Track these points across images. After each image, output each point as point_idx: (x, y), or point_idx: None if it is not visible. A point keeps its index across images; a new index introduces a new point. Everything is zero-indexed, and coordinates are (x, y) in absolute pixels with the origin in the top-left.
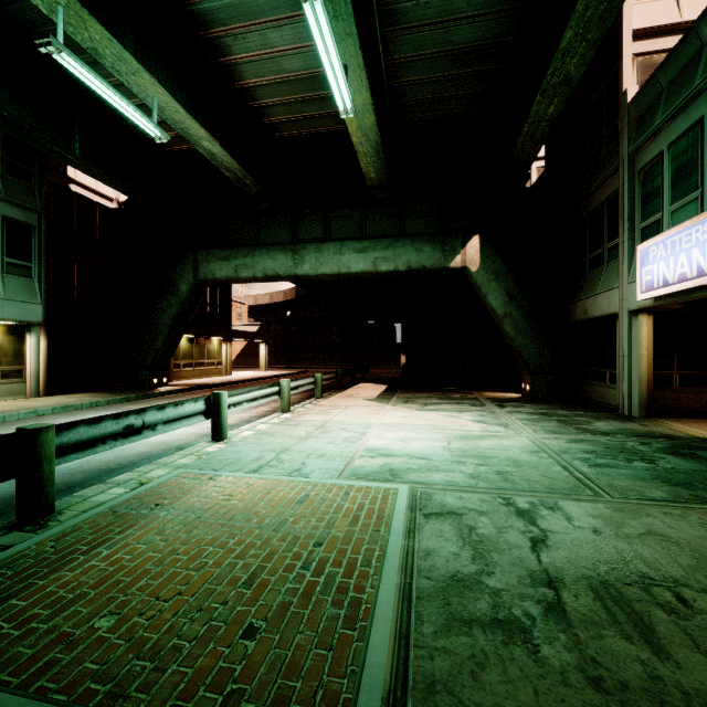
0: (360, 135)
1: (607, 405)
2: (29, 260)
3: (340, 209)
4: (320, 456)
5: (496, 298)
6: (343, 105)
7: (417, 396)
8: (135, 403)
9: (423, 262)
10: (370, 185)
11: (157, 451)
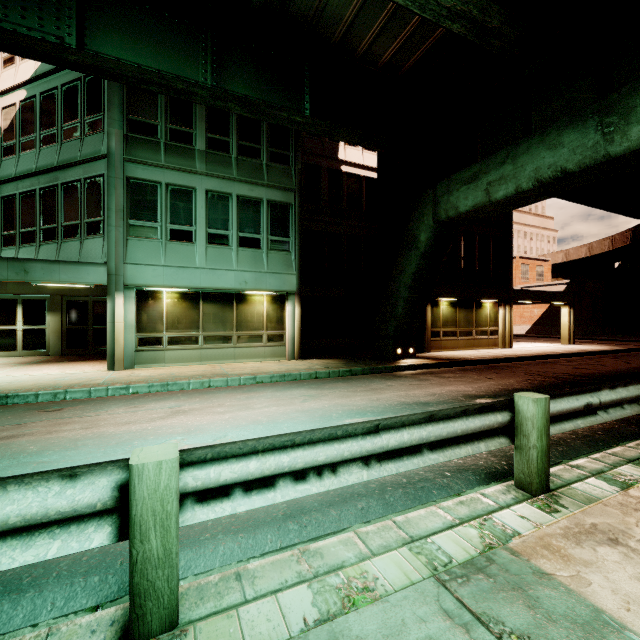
0: None
1: None
2: (287, 235)
3: None
4: None
5: None
6: None
7: None
8: (346, 380)
9: None
10: None
11: (94, 553)
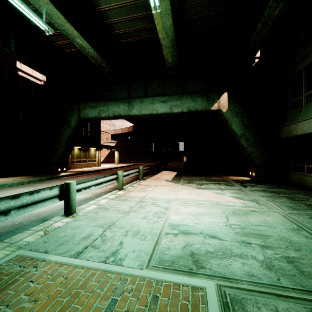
0: (163, 33)
1: (304, 185)
2: None
3: (153, 80)
4: (135, 233)
5: (236, 126)
6: (153, 2)
7: (193, 178)
8: (43, 182)
9: (197, 107)
10: (168, 66)
11: (26, 222)
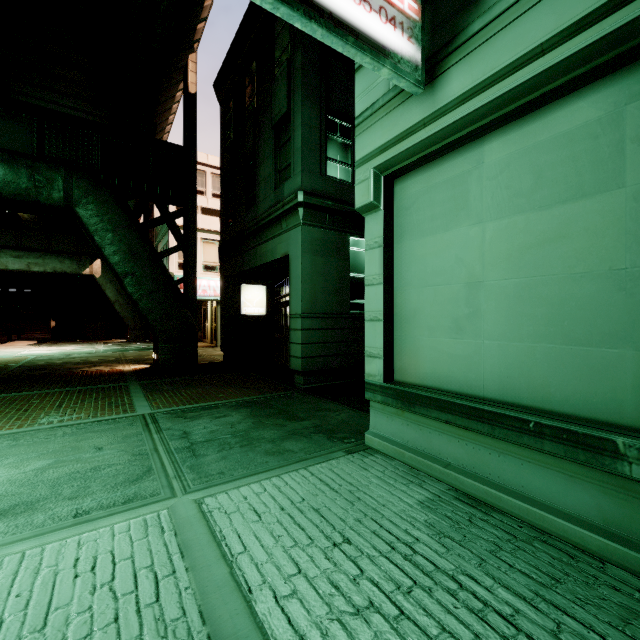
0: None
1: None
2: None
3: None
4: None
5: (111, 292)
6: None
7: (60, 343)
8: None
9: (65, 269)
10: (25, 219)
11: None
